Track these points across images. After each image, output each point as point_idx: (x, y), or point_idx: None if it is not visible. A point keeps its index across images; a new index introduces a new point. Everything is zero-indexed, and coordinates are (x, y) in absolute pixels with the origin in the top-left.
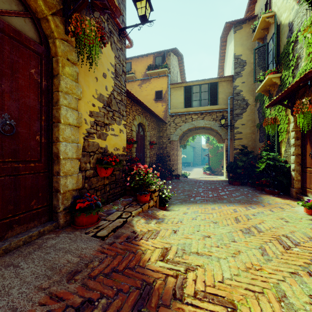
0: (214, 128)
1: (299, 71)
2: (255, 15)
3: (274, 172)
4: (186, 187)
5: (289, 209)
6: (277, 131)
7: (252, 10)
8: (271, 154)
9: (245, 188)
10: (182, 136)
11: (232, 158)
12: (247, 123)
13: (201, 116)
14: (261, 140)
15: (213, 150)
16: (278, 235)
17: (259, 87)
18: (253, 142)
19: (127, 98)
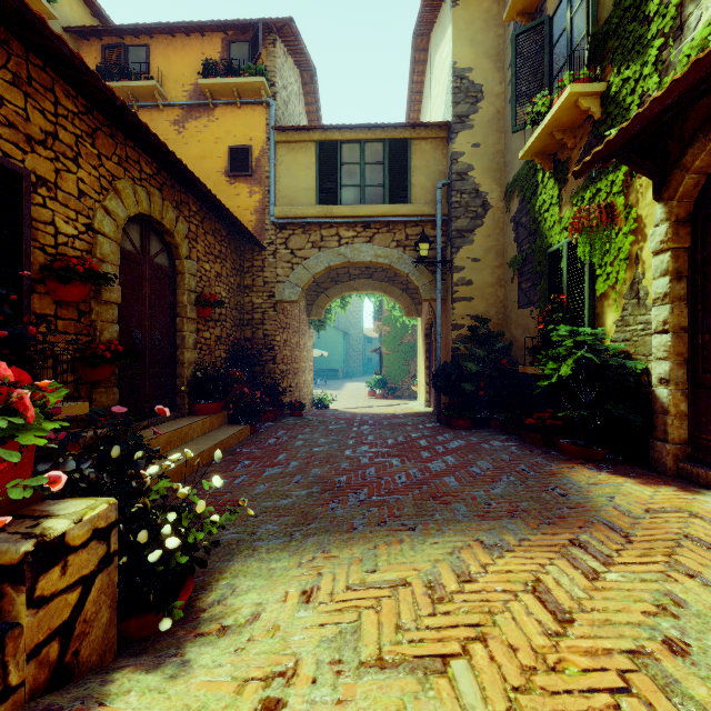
0: (400, 268)
1: (690, 44)
2: None
3: (594, 390)
4: (321, 446)
5: None
6: (589, 265)
7: None
8: (586, 332)
9: (494, 440)
10: (315, 296)
11: (446, 353)
12: (486, 256)
13: (364, 232)
14: (524, 300)
15: (392, 339)
16: None
17: (530, 140)
18: (501, 309)
19: (64, 86)
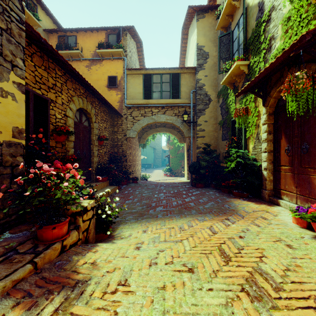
0: (176, 124)
1: (272, 54)
2: (217, 4)
3: (244, 172)
4: (145, 193)
5: (274, 219)
6: (244, 126)
7: (214, 1)
8: (240, 151)
9: (211, 191)
10: (141, 134)
11: (194, 158)
12: (210, 120)
13: (162, 110)
14: (224, 138)
15: (174, 151)
16: (313, 295)
17: (224, 78)
18: (216, 141)
19: (58, 67)
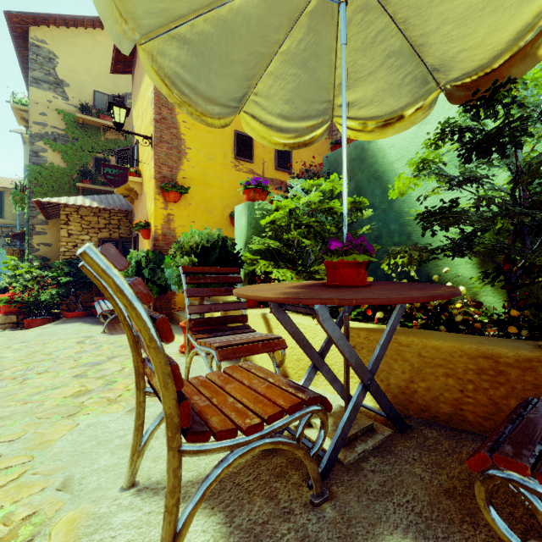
0: None
1: None
2: None
3: None
4: None
5: None
6: None
7: None
8: None
9: None
10: None
11: None
12: None
13: None
14: None
15: None
16: None
17: None
18: None
19: None
